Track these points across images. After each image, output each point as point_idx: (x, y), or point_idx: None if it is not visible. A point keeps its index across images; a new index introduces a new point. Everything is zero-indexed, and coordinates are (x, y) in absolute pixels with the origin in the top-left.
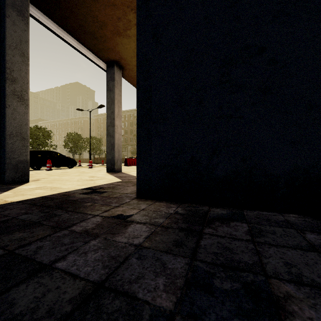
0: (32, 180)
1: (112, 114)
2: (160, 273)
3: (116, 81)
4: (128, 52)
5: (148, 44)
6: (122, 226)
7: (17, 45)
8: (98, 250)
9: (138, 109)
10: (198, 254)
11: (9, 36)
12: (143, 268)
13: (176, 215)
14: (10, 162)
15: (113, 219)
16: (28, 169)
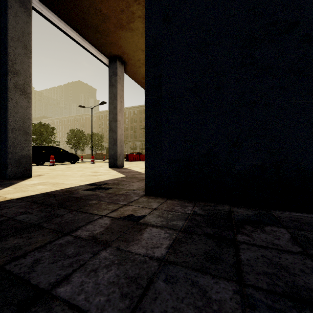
0: (35, 176)
1: (115, 109)
2: (204, 310)
3: (118, 76)
4: (131, 47)
5: (158, 27)
6: (135, 231)
7: (19, 37)
8: (111, 266)
9: (147, 98)
10: (244, 274)
11: (11, 28)
12: (177, 299)
13: (195, 217)
14: (12, 157)
15: (123, 221)
16: (31, 164)
